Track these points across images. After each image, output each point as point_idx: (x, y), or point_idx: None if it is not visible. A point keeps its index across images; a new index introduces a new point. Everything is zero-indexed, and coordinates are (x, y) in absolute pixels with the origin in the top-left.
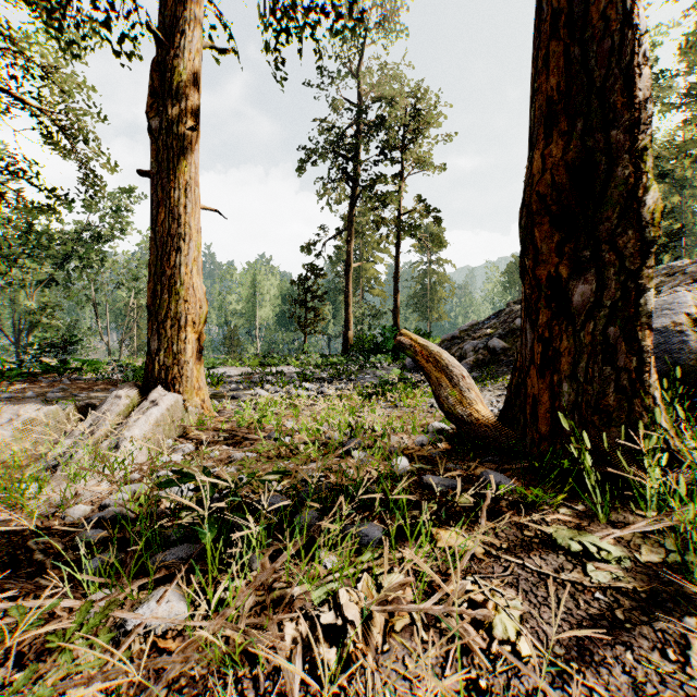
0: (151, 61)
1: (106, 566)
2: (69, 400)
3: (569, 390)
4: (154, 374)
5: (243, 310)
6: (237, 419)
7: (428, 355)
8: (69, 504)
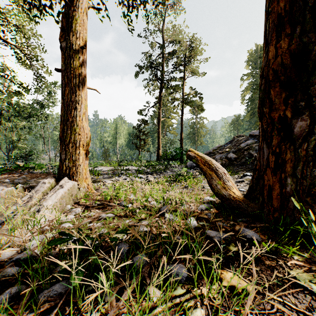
0: (62, 13)
1: (13, 297)
2: (24, 183)
3: (291, 182)
4: (63, 171)
5: (111, 140)
6: (105, 194)
7: (204, 162)
8: (3, 248)
